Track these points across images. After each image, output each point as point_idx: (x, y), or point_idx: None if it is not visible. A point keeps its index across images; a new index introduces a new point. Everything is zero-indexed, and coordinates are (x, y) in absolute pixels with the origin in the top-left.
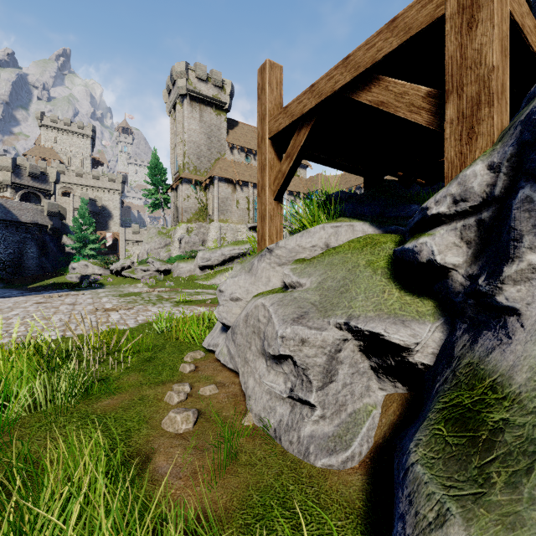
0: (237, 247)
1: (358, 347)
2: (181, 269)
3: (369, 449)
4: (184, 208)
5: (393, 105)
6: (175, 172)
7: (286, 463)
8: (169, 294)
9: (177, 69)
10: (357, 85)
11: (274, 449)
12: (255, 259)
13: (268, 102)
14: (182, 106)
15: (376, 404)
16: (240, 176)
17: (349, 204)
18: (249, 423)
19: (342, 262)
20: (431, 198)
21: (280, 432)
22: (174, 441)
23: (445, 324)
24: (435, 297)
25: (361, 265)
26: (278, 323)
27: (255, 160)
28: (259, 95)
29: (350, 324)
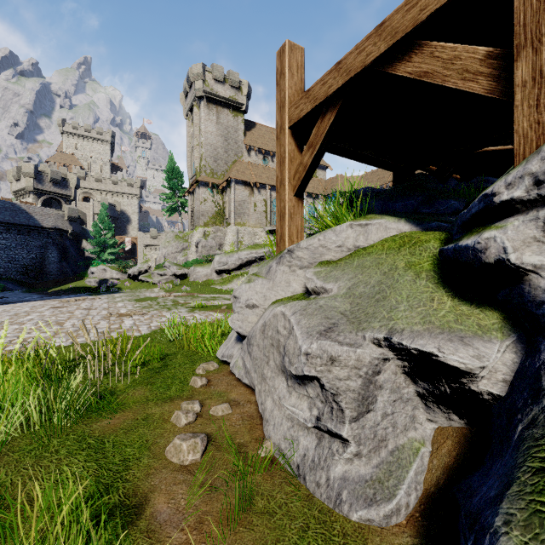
0: (254, 251)
1: (402, 369)
2: (197, 273)
3: (418, 498)
4: (201, 212)
5: (440, 75)
6: (192, 175)
7: (313, 513)
8: (185, 299)
9: (193, 71)
10: (393, 55)
11: (297, 491)
12: (273, 261)
13: (288, 88)
14: (199, 109)
15: (424, 439)
16: (258, 178)
17: (378, 200)
18: (266, 454)
19: (375, 264)
20: (499, 181)
21: (304, 470)
22: (178, 476)
23: (519, 342)
24: (500, 307)
25: (399, 267)
26: (301, 337)
27: (272, 162)
28: (277, 81)
29: (392, 340)
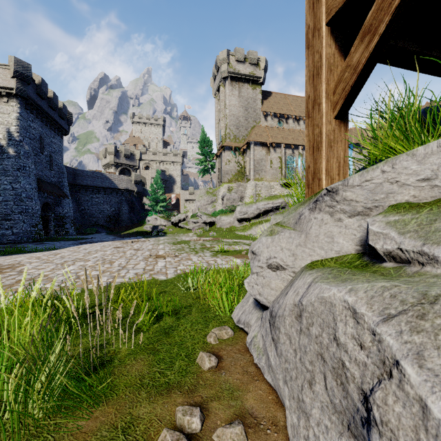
0: (271, 201)
1: None
2: (222, 221)
3: None
4: (226, 171)
5: None
6: (219, 142)
7: None
8: (211, 243)
9: (220, 57)
10: None
11: None
12: (304, 207)
13: None
14: (225, 87)
15: None
16: (273, 139)
17: None
18: None
19: None
20: None
21: None
22: None
23: None
24: None
25: None
26: None
27: (286, 123)
28: None
29: None
